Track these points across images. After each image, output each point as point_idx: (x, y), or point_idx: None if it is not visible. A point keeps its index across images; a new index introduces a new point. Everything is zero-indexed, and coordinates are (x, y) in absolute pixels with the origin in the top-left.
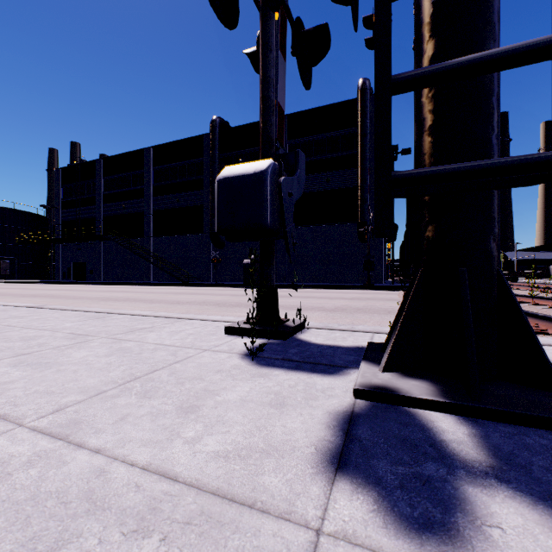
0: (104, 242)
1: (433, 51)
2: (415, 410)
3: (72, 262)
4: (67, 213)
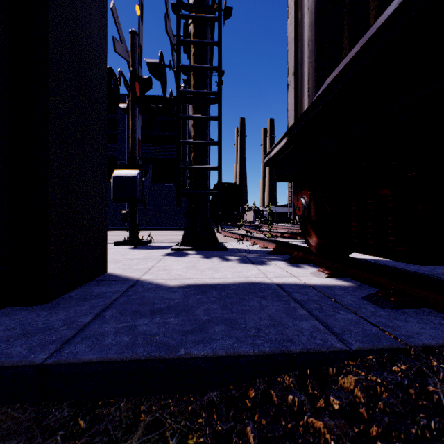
0: None
1: (193, 155)
2: (185, 251)
3: None
4: None
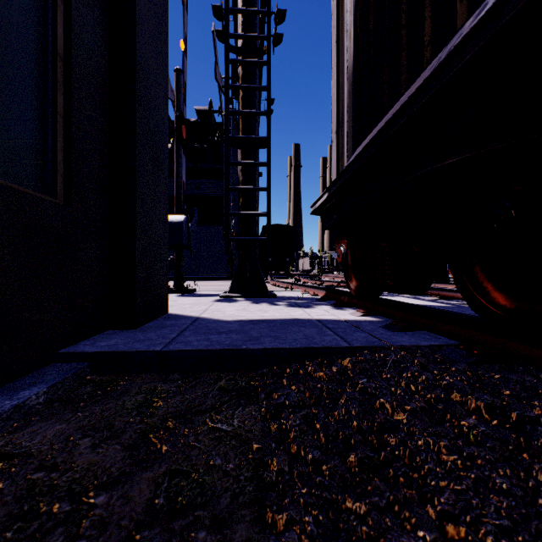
0: None
1: (242, 201)
2: (234, 298)
3: None
4: None
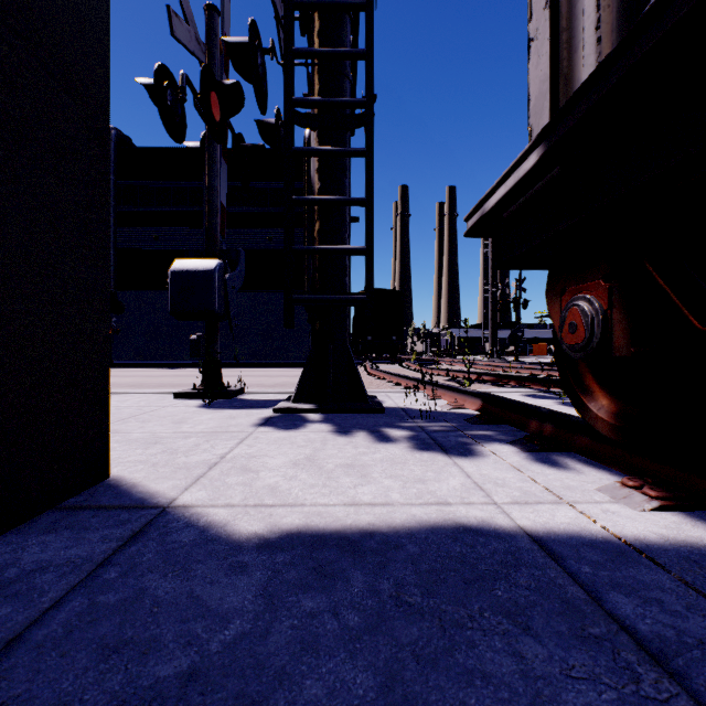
0: None
1: (318, 228)
2: (302, 414)
3: None
4: None
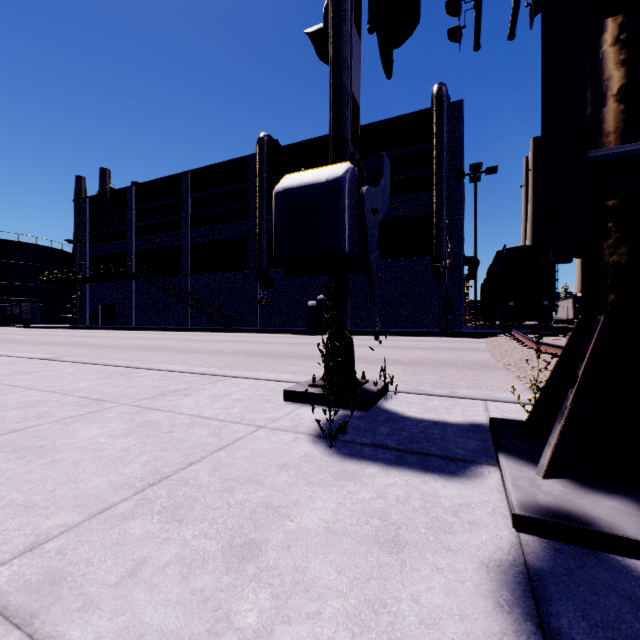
0: (136, 282)
1: None
2: (636, 562)
3: (101, 304)
4: (95, 248)
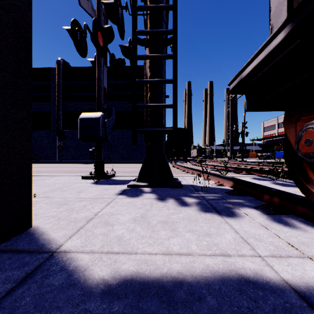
0: None
1: (149, 95)
2: (141, 188)
3: None
4: None
